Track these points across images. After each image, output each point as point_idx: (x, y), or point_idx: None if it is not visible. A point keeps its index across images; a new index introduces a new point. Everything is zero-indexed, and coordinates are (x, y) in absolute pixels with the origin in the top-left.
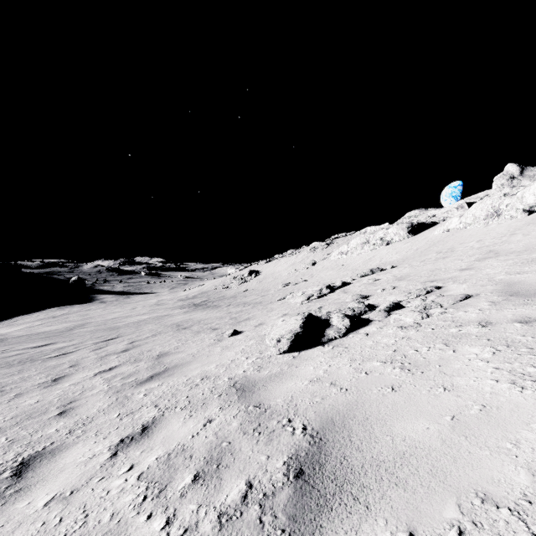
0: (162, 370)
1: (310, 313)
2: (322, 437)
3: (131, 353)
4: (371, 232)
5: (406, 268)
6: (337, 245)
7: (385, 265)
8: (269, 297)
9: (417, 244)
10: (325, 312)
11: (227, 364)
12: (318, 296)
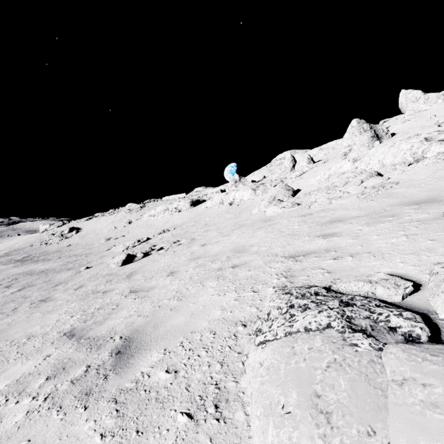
0: (59, 283)
1: (129, 253)
2: (132, 273)
3: (18, 286)
4: (172, 200)
5: (179, 230)
6: (148, 209)
7: (173, 227)
8: (96, 249)
9: (192, 214)
10: (135, 253)
11: (96, 274)
12: (133, 246)
